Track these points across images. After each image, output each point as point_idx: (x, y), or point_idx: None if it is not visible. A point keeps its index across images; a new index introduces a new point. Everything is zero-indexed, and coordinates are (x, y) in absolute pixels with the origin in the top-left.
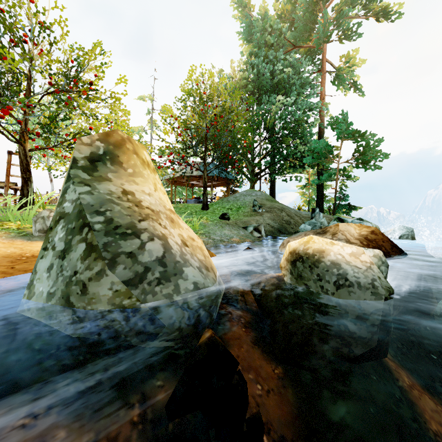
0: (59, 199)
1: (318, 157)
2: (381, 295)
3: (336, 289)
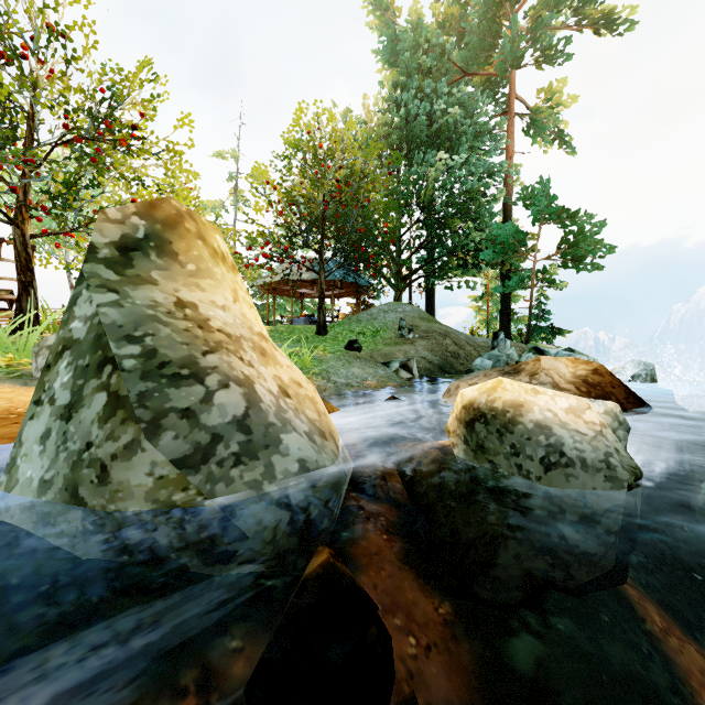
0: None
1: (503, 250)
2: (622, 482)
3: (545, 470)
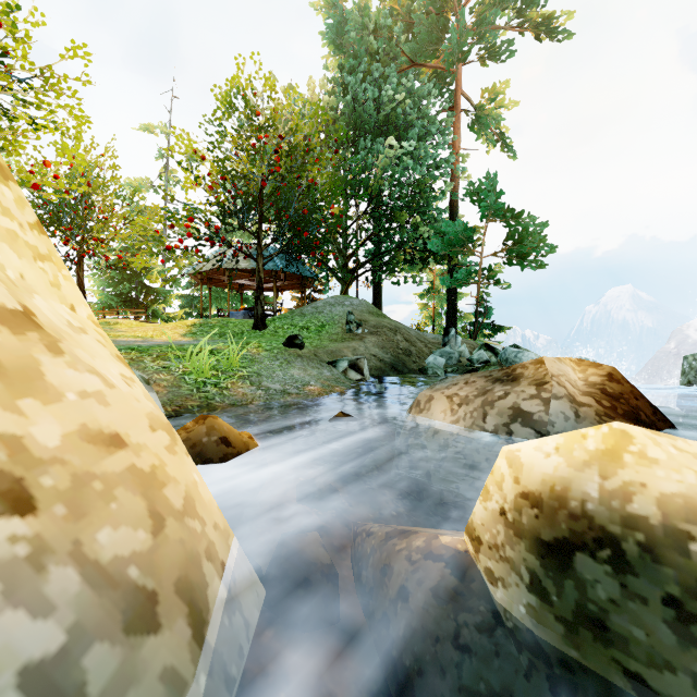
0: None
1: (451, 245)
2: None
3: None
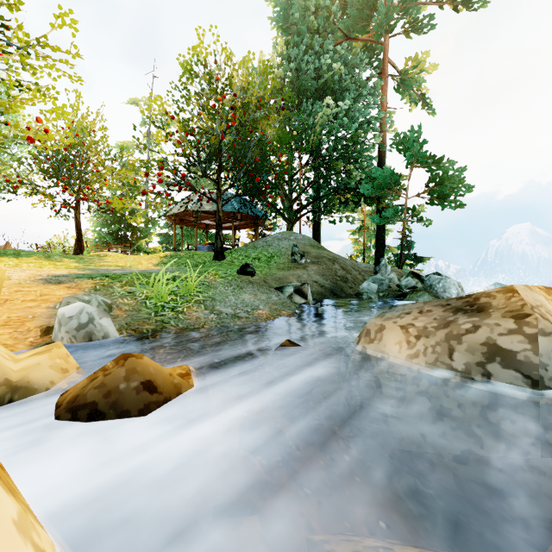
0: None
1: (380, 188)
2: None
3: None
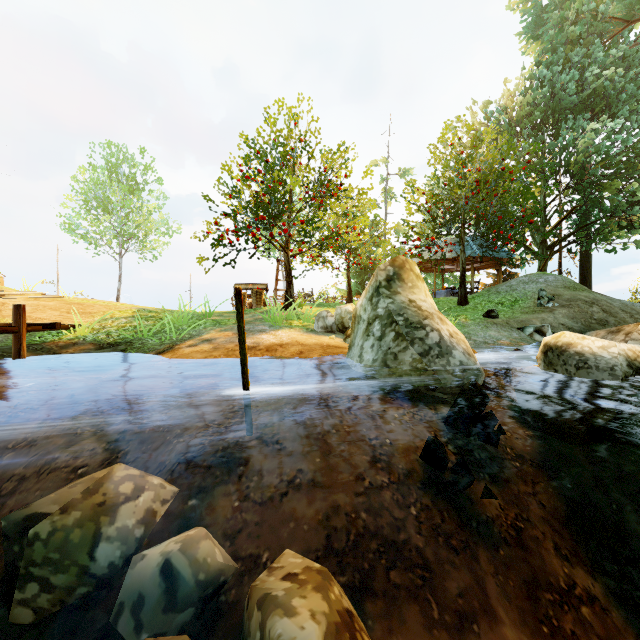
0: (361, 305)
1: None
2: (617, 377)
3: (576, 370)
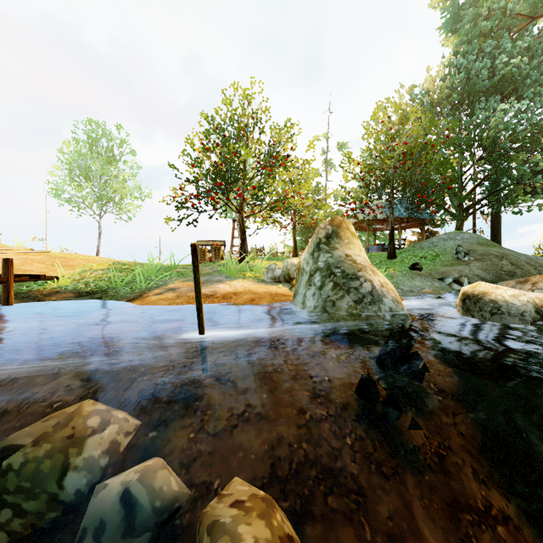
0: (304, 259)
1: None
2: (526, 321)
3: (490, 316)
